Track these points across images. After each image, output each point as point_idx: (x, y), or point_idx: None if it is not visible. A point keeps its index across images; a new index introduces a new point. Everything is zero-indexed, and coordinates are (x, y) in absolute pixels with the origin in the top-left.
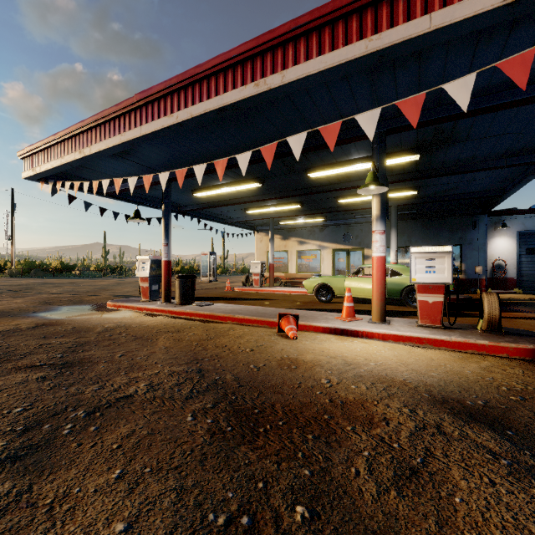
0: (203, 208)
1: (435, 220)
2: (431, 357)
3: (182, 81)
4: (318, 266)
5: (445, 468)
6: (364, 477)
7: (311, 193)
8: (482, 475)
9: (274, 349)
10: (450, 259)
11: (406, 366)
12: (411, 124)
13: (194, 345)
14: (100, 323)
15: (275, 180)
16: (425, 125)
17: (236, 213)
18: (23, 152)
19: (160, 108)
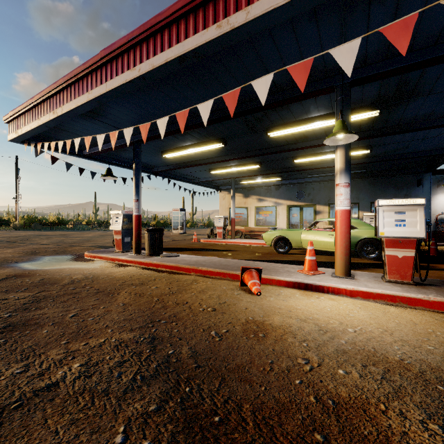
0: (172, 169)
1: (381, 178)
2: (412, 319)
3: (144, 32)
4: (274, 220)
5: None
6: None
7: (270, 153)
8: None
9: (238, 308)
10: (423, 212)
11: (391, 334)
12: (378, 74)
13: (154, 301)
14: (70, 274)
15: (237, 140)
16: (393, 75)
17: (201, 174)
18: (8, 116)
19: (124, 62)
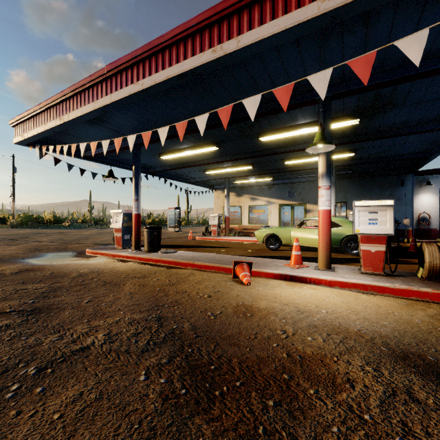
0: (169, 169)
1: (367, 179)
2: (378, 304)
3: (147, 51)
4: (267, 218)
5: None
6: None
7: (261, 155)
8: None
9: (230, 295)
10: (392, 212)
11: (357, 314)
12: (355, 89)
13: (156, 291)
14: (77, 268)
15: (230, 144)
16: (368, 90)
17: (197, 174)
18: (14, 121)
19: (128, 77)
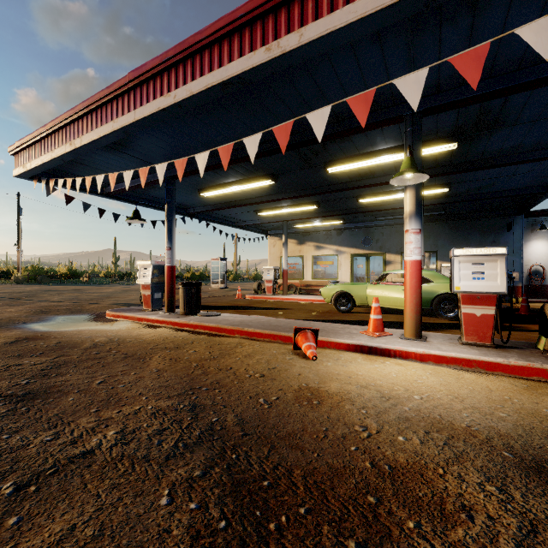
0: (212, 210)
1: (464, 222)
2: (488, 386)
3: (180, 52)
4: (336, 272)
5: None
6: None
7: (329, 192)
8: None
9: (290, 374)
10: (504, 263)
11: (462, 401)
12: (454, 102)
13: (193, 367)
14: (91, 336)
15: (289, 176)
16: (471, 103)
17: (247, 216)
18: (14, 147)
19: (156, 87)
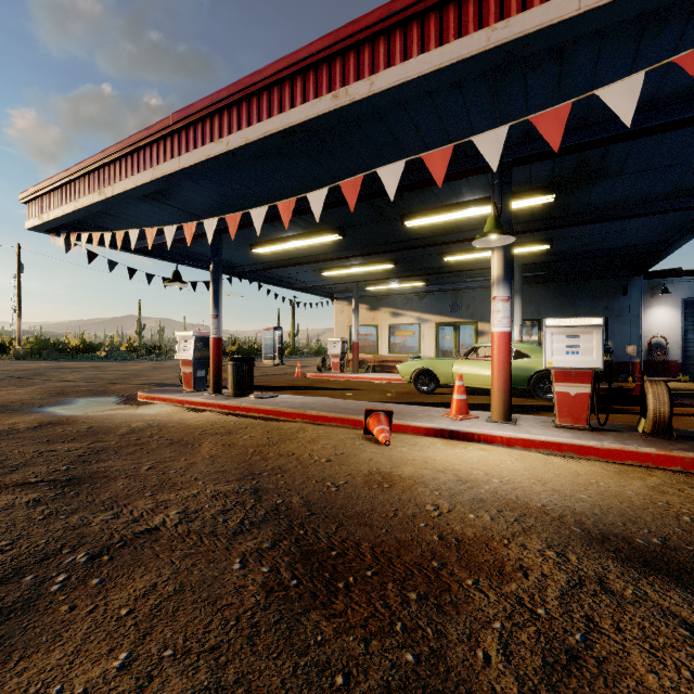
0: (265, 269)
1: (572, 284)
2: (577, 471)
3: (234, 94)
4: (417, 345)
5: (621, 651)
6: (498, 667)
7: (408, 248)
8: (679, 664)
9: (359, 459)
10: (601, 335)
11: (544, 484)
12: (546, 152)
13: (250, 453)
14: (126, 421)
15: (360, 230)
16: (565, 153)
17: (308, 275)
18: (27, 194)
19: (205, 131)
